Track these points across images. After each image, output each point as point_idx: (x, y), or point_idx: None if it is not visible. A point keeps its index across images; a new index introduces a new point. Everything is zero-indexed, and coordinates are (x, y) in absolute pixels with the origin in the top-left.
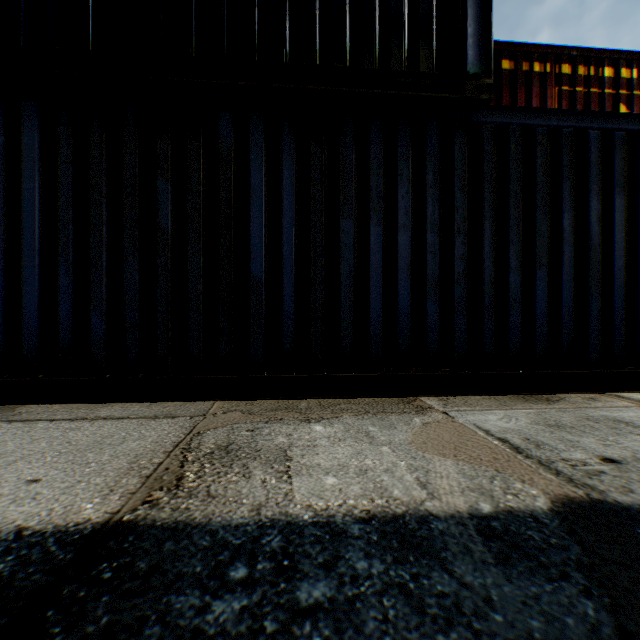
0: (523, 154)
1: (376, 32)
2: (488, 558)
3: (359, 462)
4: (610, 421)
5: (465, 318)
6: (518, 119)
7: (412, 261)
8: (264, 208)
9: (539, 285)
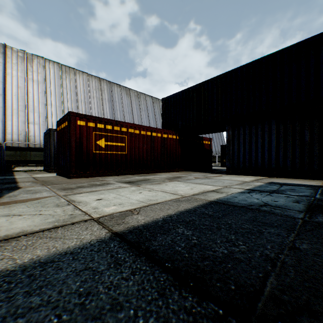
0: None
1: None
2: None
3: None
4: None
5: None
6: None
7: None
8: None
9: None
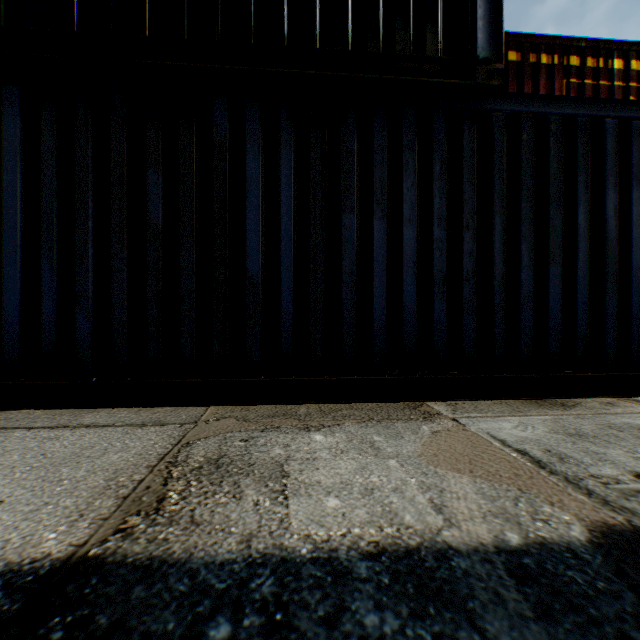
0: (535, 144)
1: (380, 14)
2: (525, 610)
3: (364, 479)
4: (635, 429)
5: (474, 318)
6: (530, 107)
7: (418, 257)
8: (261, 201)
9: (552, 283)
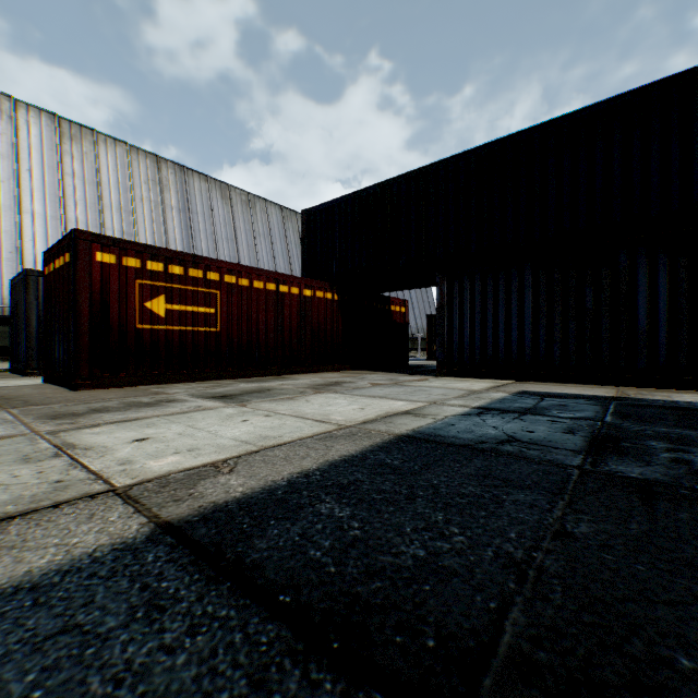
0: None
1: None
2: None
3: None
4: None
5: None
6: None
7: None
8: (646, 294)
9: None
